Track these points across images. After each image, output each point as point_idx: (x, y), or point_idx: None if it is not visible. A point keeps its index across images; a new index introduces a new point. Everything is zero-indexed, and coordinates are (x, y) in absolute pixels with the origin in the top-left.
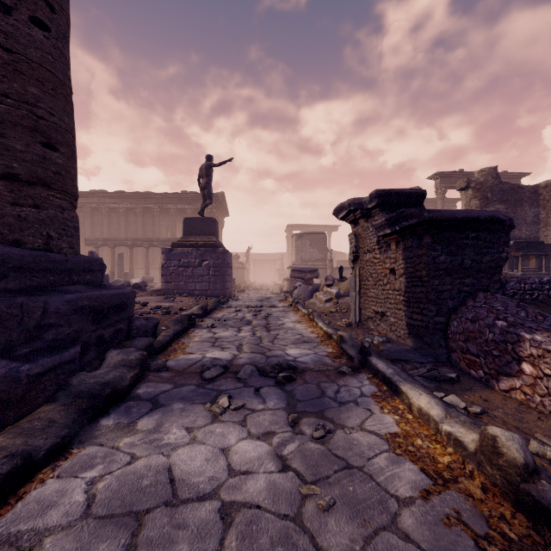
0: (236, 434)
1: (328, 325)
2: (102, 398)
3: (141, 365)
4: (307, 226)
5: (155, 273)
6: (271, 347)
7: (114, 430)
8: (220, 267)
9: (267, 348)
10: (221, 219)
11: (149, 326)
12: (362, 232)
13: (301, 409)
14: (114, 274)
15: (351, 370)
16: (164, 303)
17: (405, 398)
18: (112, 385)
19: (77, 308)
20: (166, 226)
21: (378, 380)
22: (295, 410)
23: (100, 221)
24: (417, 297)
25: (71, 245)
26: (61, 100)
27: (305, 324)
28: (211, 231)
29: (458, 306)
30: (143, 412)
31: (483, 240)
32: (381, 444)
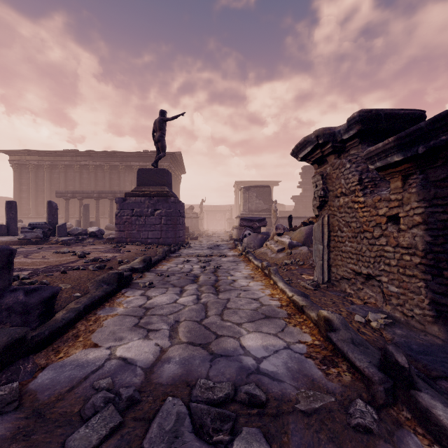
0: None
1: (290, 285)
2: None
3: None
4: (252, 182)
5: None
6: (219, 328)
7: None
8: (172, 216)
9: (213, 330)
10: (179, 175)
11: (30, 304)
12: (331, 171)
13: None
14: (80, 222)
15: (377, 416)
16: (107, 253)
17: None
18: None
19: None
20: (131, 181)
21: None
22: None
23: (72, 177)
24: None
25: None
26: None
27: (259, 281)
28: (163, 181)
29: None
30: None
31: None
32: None
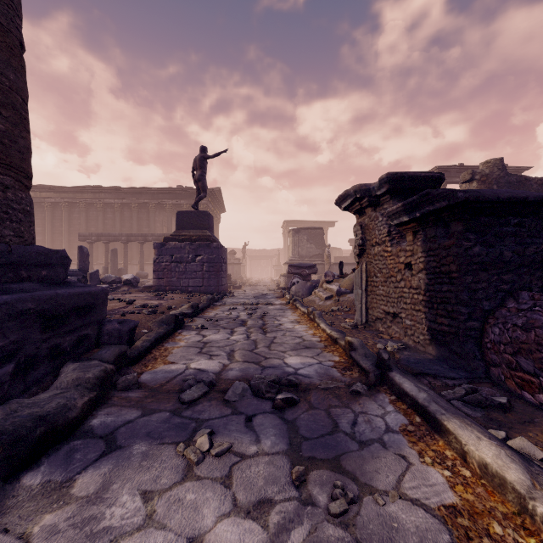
0: (215, 504)
1: (331, 326)
2: (29, 443)
3: (101, 385)
4: (304, 222)
5: (150, 269)
6: (267, 354)
7: (38, 497)
8: (215, 262)
9: (262, 355)
10: (217, 214)
11: (123, 331)
12: (368, 222)
13: (308, 453)
14: (107, 270)
15: (367, 388)
16: (152, 301)
17: (453, 440)
18: (50, 419)
19: (16, 313)
20: (162, 222)
21: (405, 406)
22: (300, 454)
23: (95, 217)
24: (442, 297)
25: (18, 233)
26: (3, 50)
27: (305, 324)
28: (205, 225)
29: (495, 307)
30: (89, 460)
31: (527, 227)
32: (437, 530)
